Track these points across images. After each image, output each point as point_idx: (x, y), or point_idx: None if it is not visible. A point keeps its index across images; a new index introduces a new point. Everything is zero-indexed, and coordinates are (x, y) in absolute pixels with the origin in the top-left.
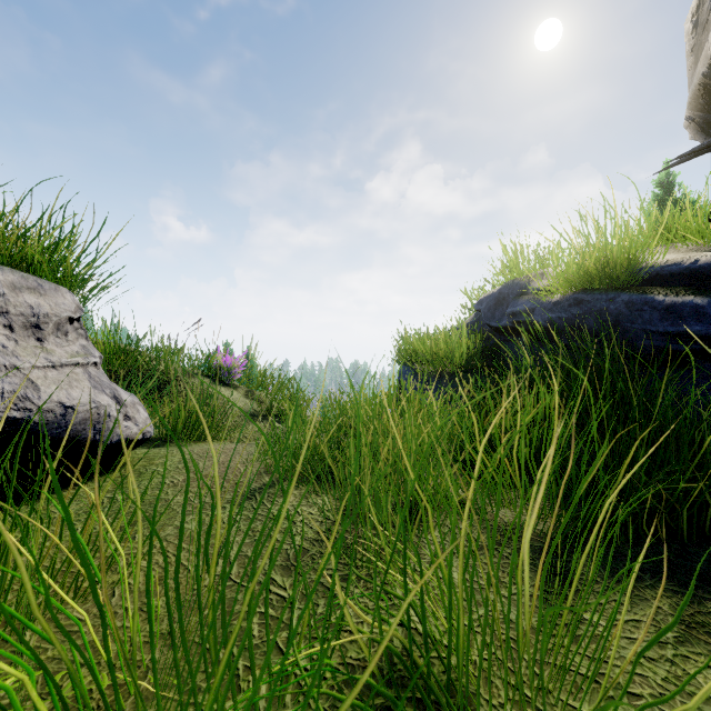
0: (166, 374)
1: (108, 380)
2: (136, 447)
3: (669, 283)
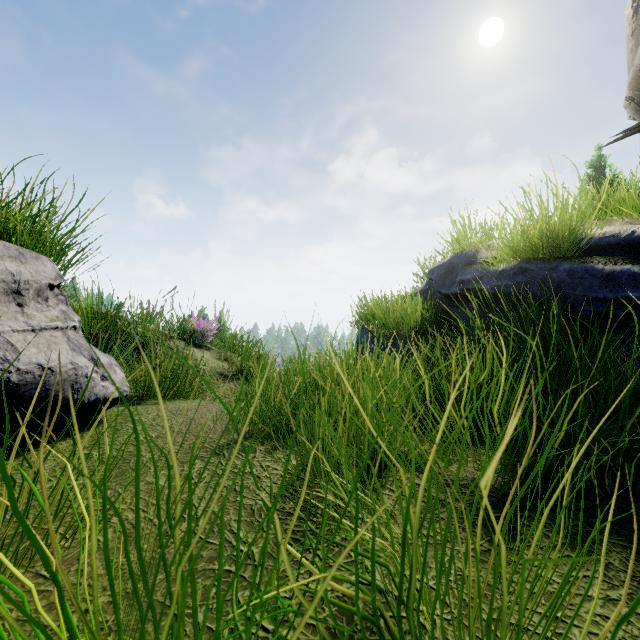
0: (143, 337)
1: (86, 343)
2: (113, 405)
3: (607, 253)
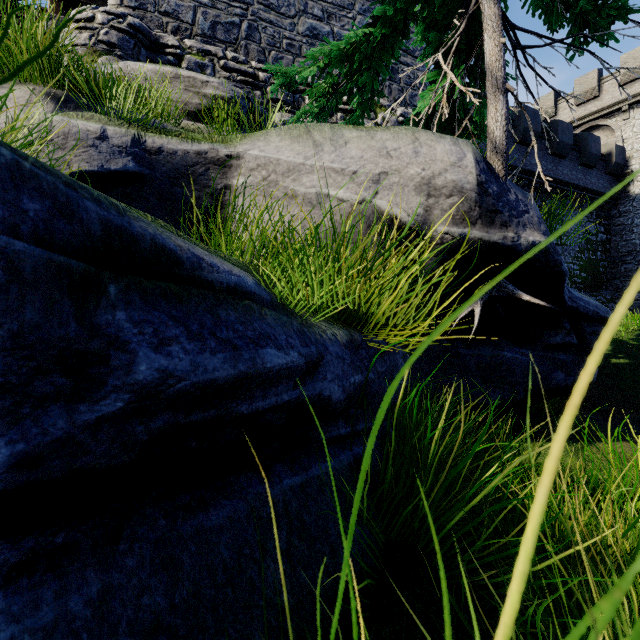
0: None
1: None
2: None
3: None
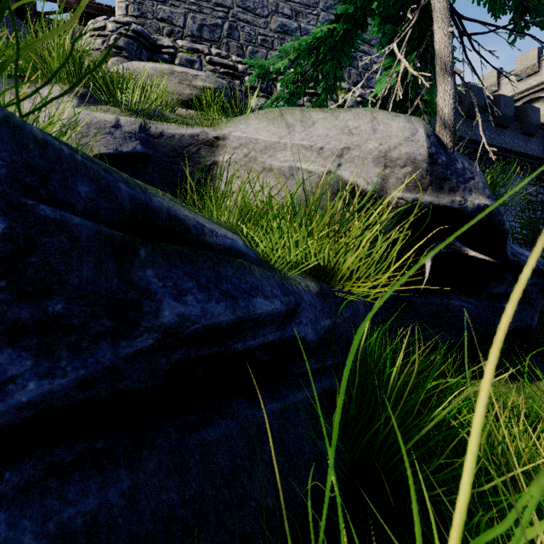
0: None
1: None
2: None
3: None
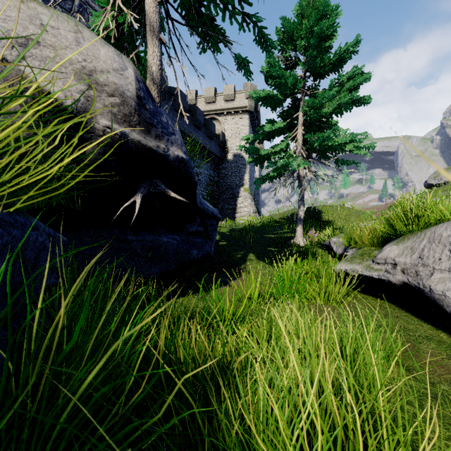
0: None
1: None
2: None
3: None
